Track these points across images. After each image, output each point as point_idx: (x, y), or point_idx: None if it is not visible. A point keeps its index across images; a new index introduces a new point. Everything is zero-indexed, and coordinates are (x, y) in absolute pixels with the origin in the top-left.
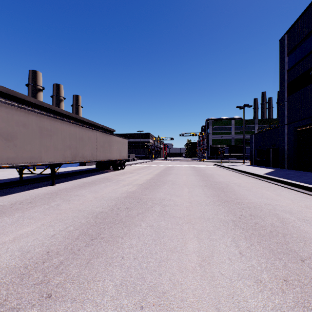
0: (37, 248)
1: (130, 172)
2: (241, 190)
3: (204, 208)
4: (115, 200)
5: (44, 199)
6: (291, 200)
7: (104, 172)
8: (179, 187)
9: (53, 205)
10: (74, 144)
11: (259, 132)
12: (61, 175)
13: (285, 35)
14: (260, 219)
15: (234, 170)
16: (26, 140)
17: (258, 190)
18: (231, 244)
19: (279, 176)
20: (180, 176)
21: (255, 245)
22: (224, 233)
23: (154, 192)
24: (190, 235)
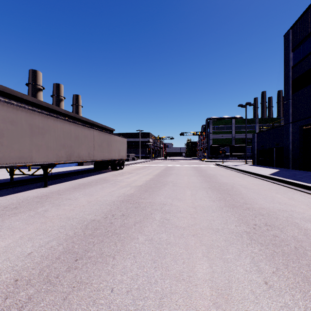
0: (4, 274)
1: (129, 172)
2: (248, 193)
3: (211, 216)
4: (110, 205)
5: (31, 203)
6: (307, 205)
7: (102, 172)
8: (180, 189)
9: (40, 211)
10: (69, 143)
11: (262, 131)
12: (56, 175)
13: (290, 30)
14: (278, 230)
15: (236, 170)
16: (14, 138)
17: (267, 193)
18: (251, 268)
19: (287, 177)
20: (181, 176)
21: (282, 269)
22: (239, 251)
23: (154, 195)
24: (198, 254)
